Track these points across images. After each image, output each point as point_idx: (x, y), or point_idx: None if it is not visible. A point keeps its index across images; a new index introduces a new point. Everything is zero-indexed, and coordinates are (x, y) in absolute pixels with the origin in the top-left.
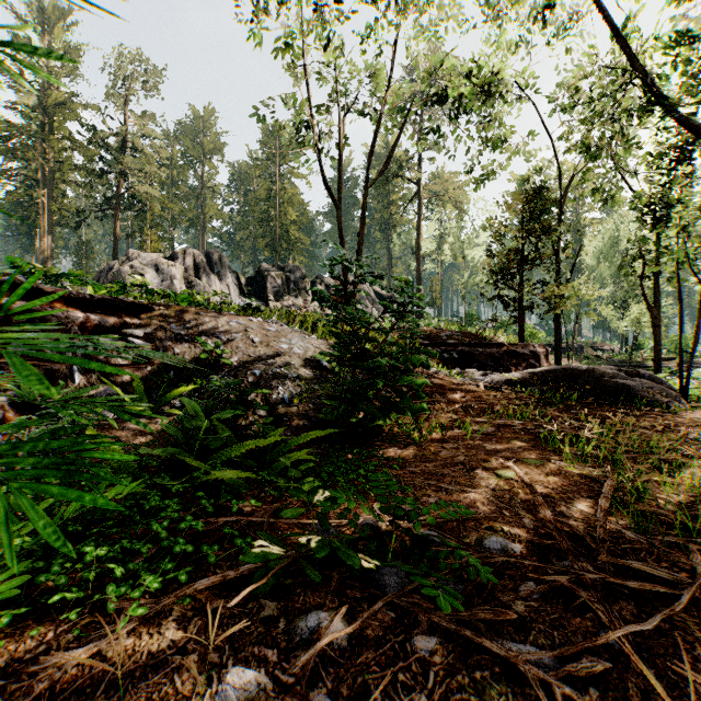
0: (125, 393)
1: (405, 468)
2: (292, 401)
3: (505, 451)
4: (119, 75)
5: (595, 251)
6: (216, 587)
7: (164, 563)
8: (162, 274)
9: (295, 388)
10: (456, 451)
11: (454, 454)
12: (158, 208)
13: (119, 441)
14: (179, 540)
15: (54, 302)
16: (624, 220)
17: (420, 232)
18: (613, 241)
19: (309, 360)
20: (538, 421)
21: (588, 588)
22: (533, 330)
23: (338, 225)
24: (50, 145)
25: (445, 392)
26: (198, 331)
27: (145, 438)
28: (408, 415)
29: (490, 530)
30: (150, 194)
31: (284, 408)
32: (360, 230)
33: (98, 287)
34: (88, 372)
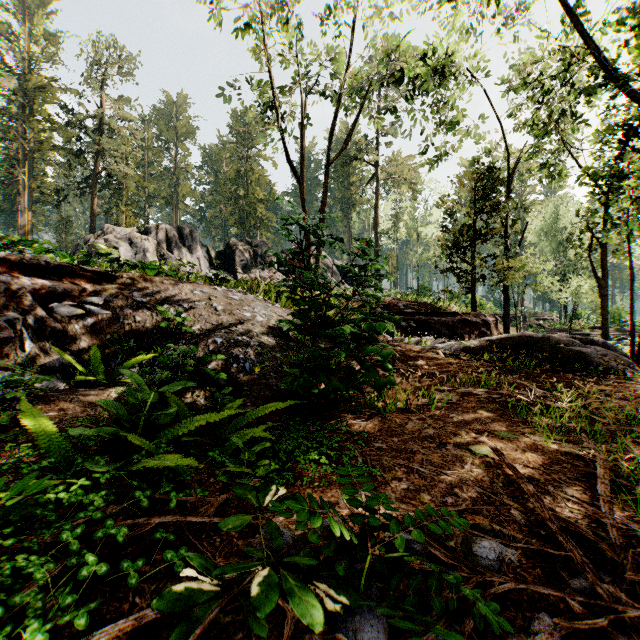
0: (80, 362)
1: (371, 443)
2: (254, 369)
3: (474, 423)
4: (97, 61)
5: (536, 229)
6: (127, 632)
7: (63, 594)
8: (136, 247)
9: (256, 356)
10: (423, 423)
11: (421, 426)
12: (133, 186)
13: (65, 415)
14: (88, 559)
15: (4, 268)
16: (563, 201)
17: (377, 211)
18: (553, 220)
19: (272, 328)
20: (503, 389)
21: (626, 629)
22: (482, 301)
23: (302, 200)
24: (31, 126)
25: (406, 360)
26: (161, 299)
27: (94, 411)
28: (373, 386)
29: (477, 529)
30: (126, 173)
31: (245, 376)
32: (323, 205)
33: (63, 256)
34: (41, 341)
